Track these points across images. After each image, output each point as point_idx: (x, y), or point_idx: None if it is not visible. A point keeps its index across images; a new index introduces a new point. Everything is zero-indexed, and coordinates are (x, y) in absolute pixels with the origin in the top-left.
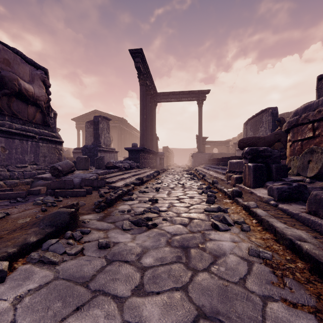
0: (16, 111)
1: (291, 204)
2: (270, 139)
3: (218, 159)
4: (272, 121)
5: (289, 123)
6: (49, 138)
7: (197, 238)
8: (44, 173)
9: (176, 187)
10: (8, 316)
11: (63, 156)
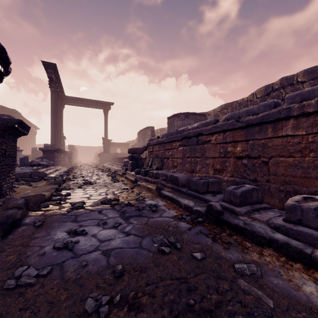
0: None
1: (140, 175)
2: (142, 149)
3: (119, 158)
4: (151, 135)
5: (147, 144)
6: None
7: (109, 184)
8: None
9: (94, 175)
10: (72, 192)
11: None
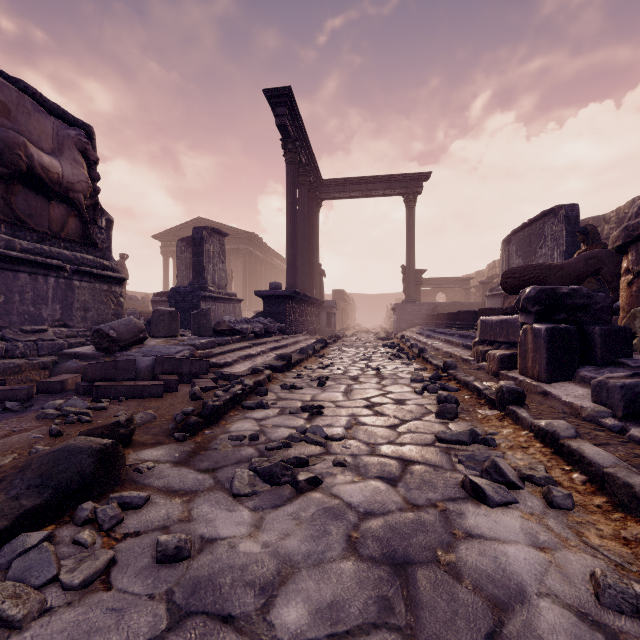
0: (25, 214)
1: None
2: (575, 269)
3: (449, 316)
4: (566, 235)
5: (629, 230)
6: (95, 270)
7: (430, 530)
8: (83, 345)
9: (364, 377)
10: None
11: (125, 308)
